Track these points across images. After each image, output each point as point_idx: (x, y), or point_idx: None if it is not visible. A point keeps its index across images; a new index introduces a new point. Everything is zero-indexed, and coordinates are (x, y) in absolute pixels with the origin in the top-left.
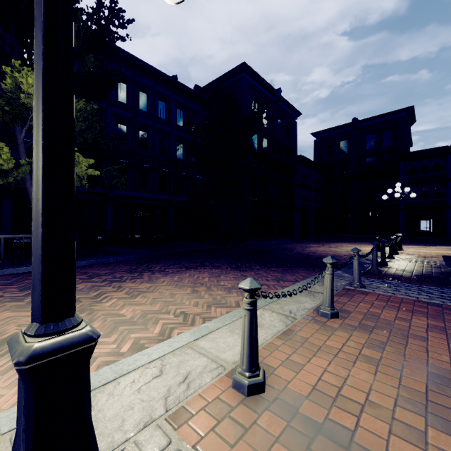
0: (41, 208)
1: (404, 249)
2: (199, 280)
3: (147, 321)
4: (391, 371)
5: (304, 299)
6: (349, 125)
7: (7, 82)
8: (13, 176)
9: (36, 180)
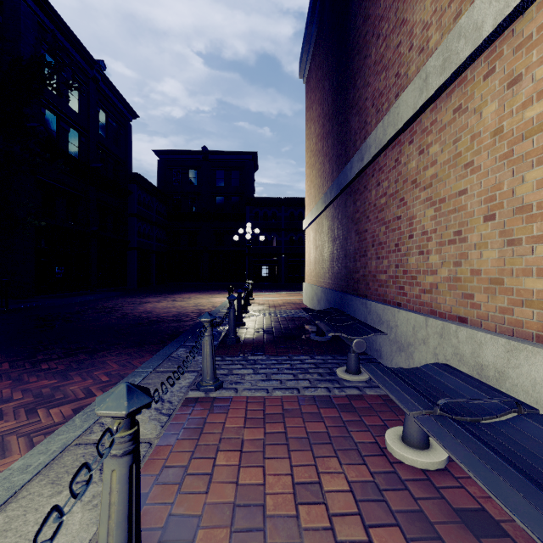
0: None
1: (254, 298)
2: None
3: None
4: None
5: None
6: (199, 154)
7: None
8: None
9: None
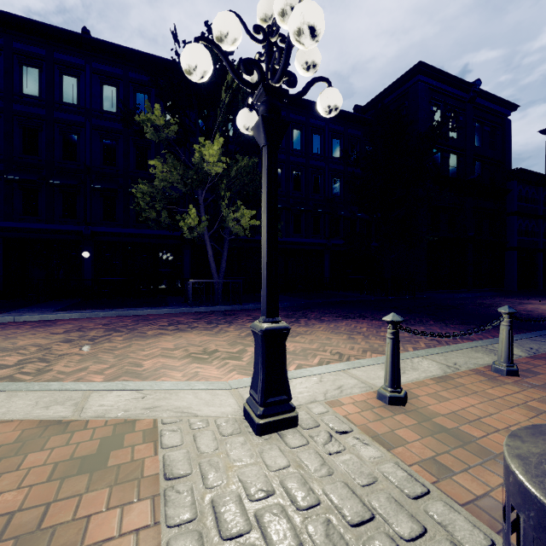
0: (266, 261)
1: None
2: (356, 329)
3: (307, 355)
4: None
5: (479, 356)
6: None
7: (196, 157)
8: (196, 231)
9: (264, 247)
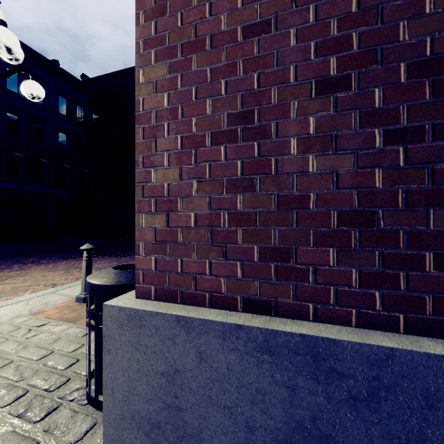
0: None
1: None
2: (74, 265)
3: (17, 291)
4: None
5: None
6: None
7: None
8: None
9: None
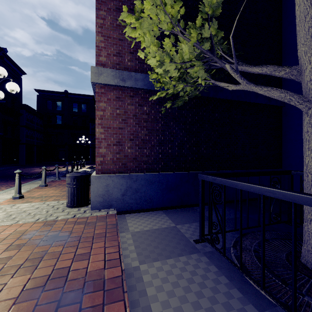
0: None
1: (86, 167)
2: None
3: None
4: (60, 190)
5: (34, 185)
6: (63, 93)
7: None
8: None
9: None
